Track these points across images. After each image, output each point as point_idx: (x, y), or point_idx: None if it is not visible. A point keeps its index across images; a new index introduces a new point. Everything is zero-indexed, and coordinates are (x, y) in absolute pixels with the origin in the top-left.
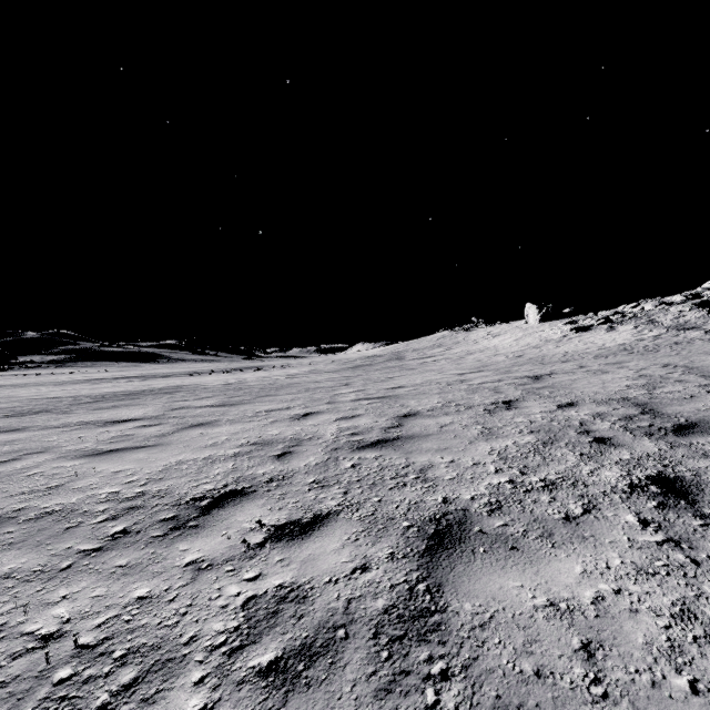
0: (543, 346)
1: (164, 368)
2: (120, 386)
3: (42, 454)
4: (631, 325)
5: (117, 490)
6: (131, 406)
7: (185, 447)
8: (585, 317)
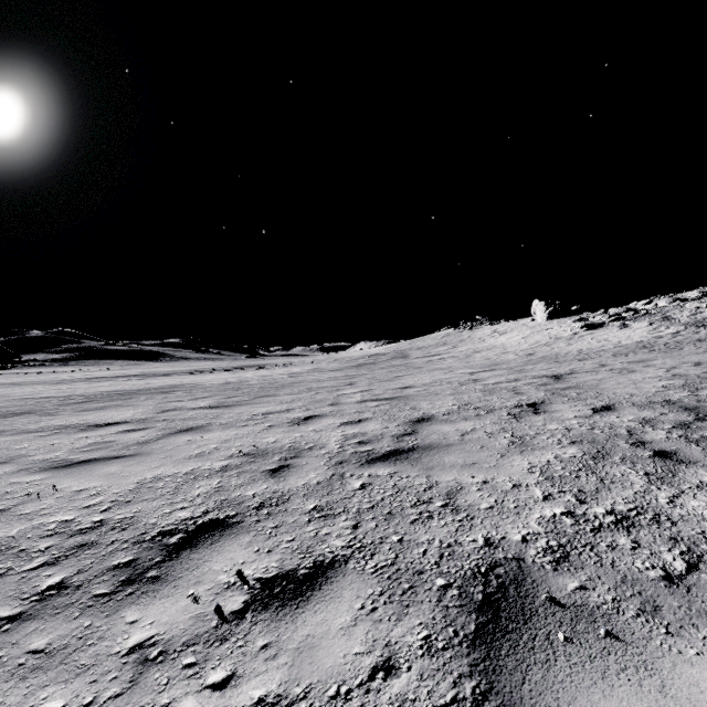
0: (553, 344)
1: (166, 367)
2: (117, 385)
3: (4, 465)
4: (646, 322)
5: (69, 519)
6: (121, 407)
7: (167, 458)
8: (595, 314)
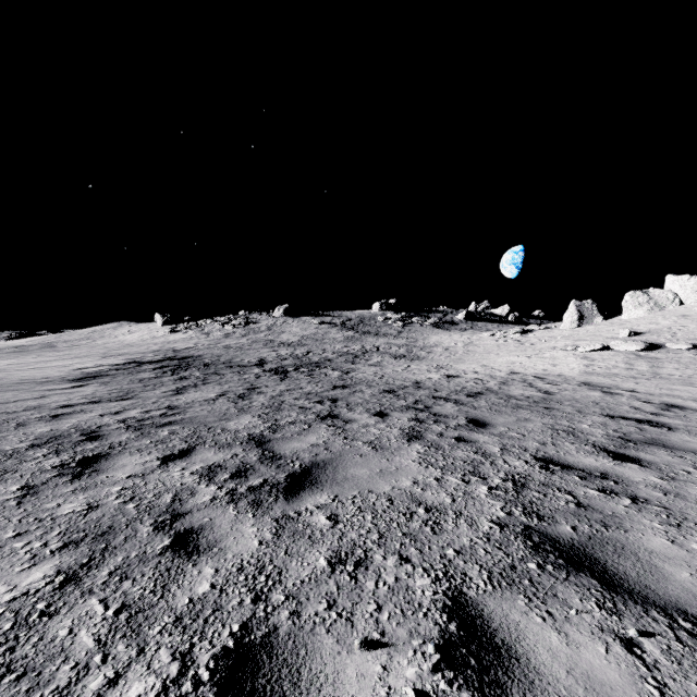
0: (147, 340)
1: None
2: None
3: None
4: (194, 331)
5: None
6: None
7: None
8: (181, 325)
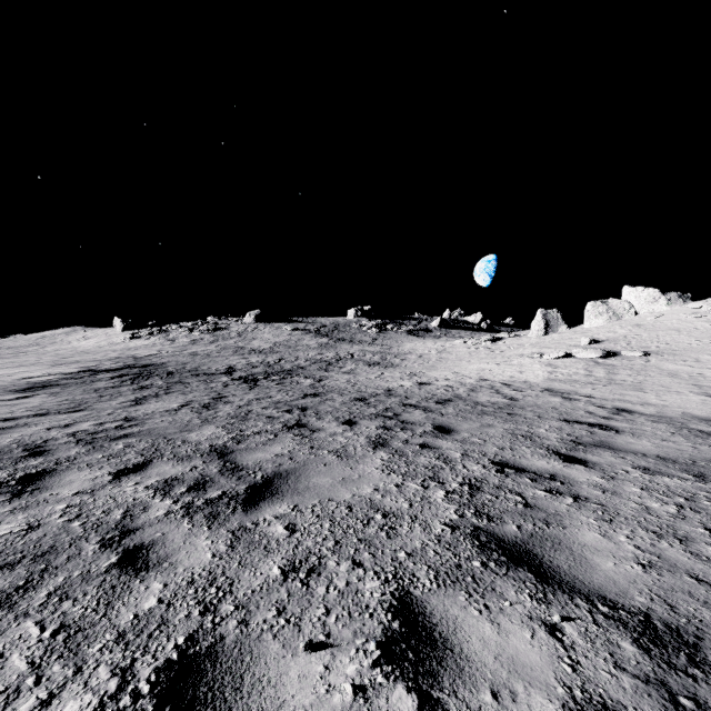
0: (104, 347)
1: None
2: None
3: None
4: (158, 337)
5: None
6: None
7: None
8: (144, 331)
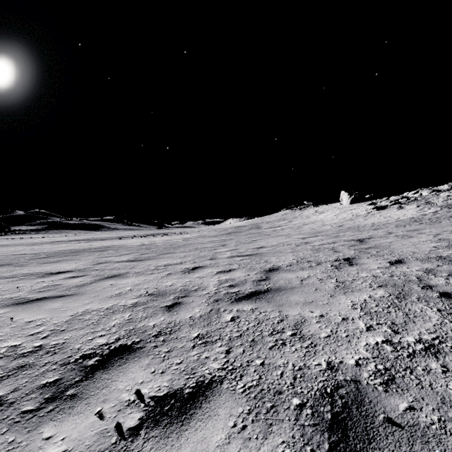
0: (355, 219)
1: (104, 234)
2: (70, 246)
3: None
4: (414, 205)
5: (16, 345)
6: (70, 261)
7: (95, 297)
8: (381, 200)
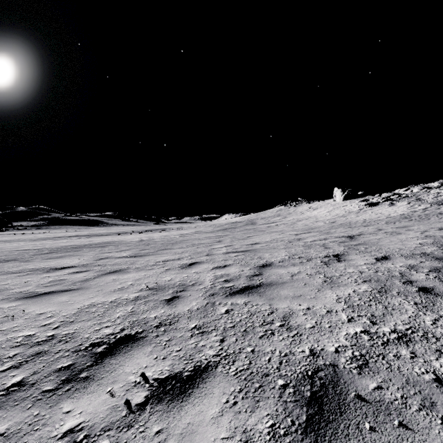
0: (347, 216)
1: (103, 230)
2: (71, 242)
3: None
4: (405, 202)
5: (31, 334)
6: (72, 256)
7: (99, 291)
8: (373, 197)
